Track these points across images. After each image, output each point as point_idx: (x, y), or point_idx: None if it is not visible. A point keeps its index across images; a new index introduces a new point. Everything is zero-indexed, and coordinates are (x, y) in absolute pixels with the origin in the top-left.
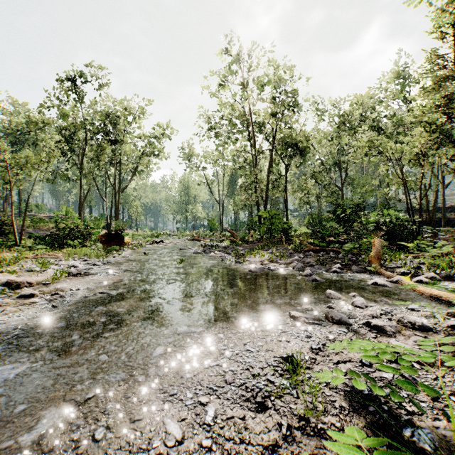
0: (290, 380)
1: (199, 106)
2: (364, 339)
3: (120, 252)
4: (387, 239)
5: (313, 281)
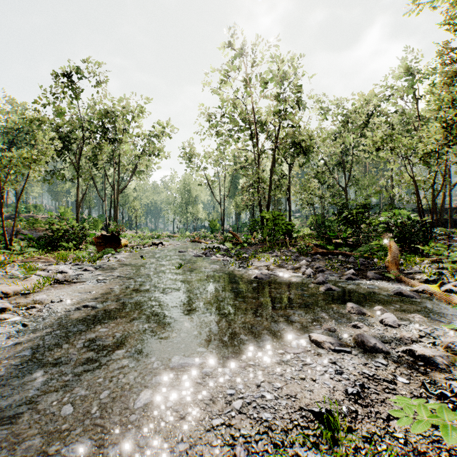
0: (329, 455)
1: (200, 104)
2: (411, 376)
3: (116, 254)
4: (397, 242)
5: (328, 291)
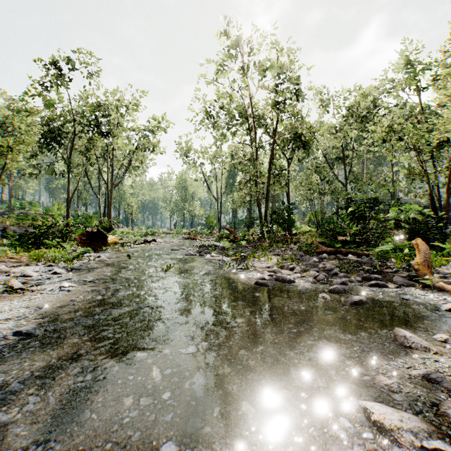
0: None
1: (195, 96)
2: None
3: (101, 253)
4: (409, 239)
5: (355, 305)
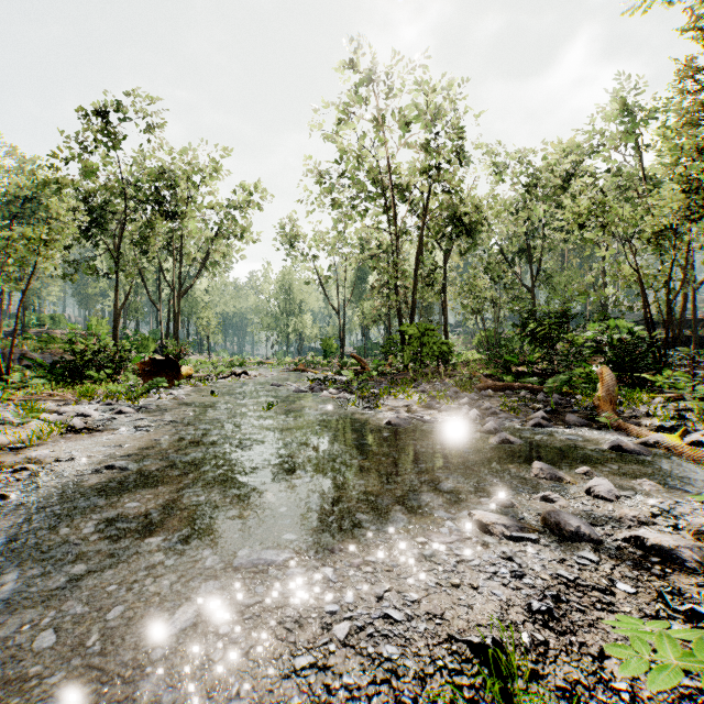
0: None
1: (306, 157)
2: (639, 581)
3: (173, 390)
4: (612, 370)
5: (503, 444)
